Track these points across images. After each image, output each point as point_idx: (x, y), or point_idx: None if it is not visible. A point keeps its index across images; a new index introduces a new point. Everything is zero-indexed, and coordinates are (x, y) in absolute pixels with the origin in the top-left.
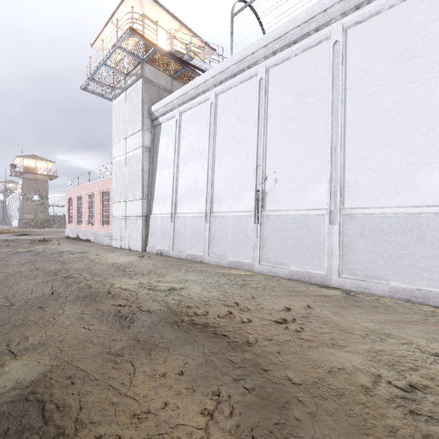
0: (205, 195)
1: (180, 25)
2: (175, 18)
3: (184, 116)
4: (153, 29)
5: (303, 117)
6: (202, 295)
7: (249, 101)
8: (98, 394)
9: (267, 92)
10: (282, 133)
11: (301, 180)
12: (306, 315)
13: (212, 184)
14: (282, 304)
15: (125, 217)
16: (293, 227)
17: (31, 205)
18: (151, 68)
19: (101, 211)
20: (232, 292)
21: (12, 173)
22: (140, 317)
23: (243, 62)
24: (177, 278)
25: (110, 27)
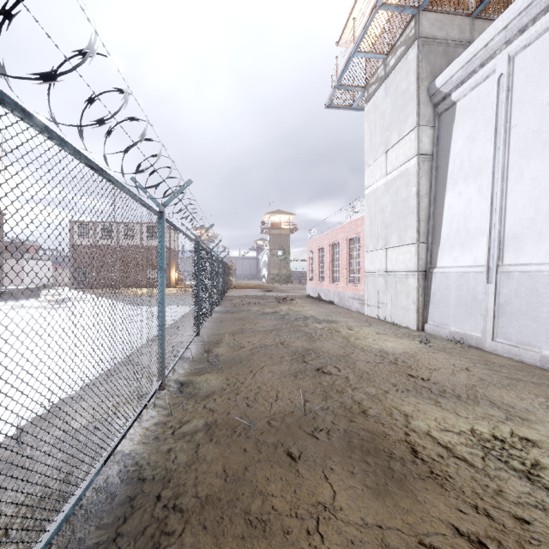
0: None
1: None
2: None
3: (521, 58)
4: None
5: None
6: None
7: None
8: None
9: None
10: None
11: None
12: None
13: None
14: None
15: (385, 273)
16: None
17: (276, 260)
18: (432, 16)
19: (348, 265)
20: None
21: (262, 231)
22: None
23: None
24: None
25: None
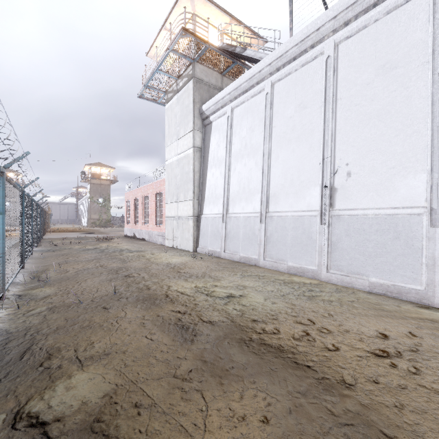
0: (260, 193)
1: (230, 19)
2: (226, 13)
3: (236, 111)
4: (205, 26)
5: (387, 94)
6: (266, 306)
7: (312, 85)
8: (168, 436)
9: (336, 72)
10: (358, 117)
11: (385, 171)
12: (415, 347)
13: (268, 182)
14: (373, 328)
15: (177, 218)
16: (374, 229)
17: (96, 207)
18: (201, 67)
19: (155, 212)
20: (301, 305)
21: (82, 180)
22: (203, 329)
23: (306, 41)
24: (233, 284)
25: (163, 33)
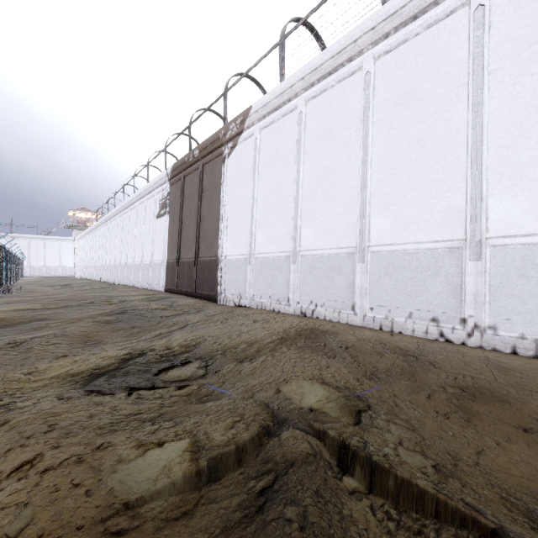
0: None
1: None
2: None
3: None
4: None
5: None
6: None
7: None
8: None
9: None
10: None
11: None
12: None
13: None
14: None
15: None
16: None
17: None
18: None
19: None
20: None
21: None
22: None
23: None
24: None
25: None
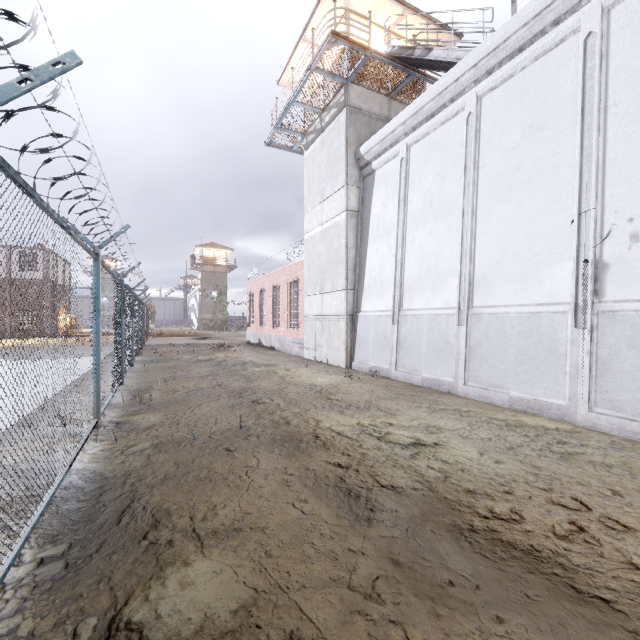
0: (456, 277)
1: (403, 10)
2: (396, 0)
3: (414, 150)
4: (365, 25)
5: None
6: (484, 466)
7: (556, 89)
8: None
9: (604, 59)
10: None
11: None
12: None
13: (472, 258)
14: None
15: (321, 317)
16: None
17: (210, 303)
18: (358, 89)
19: (289, 309)
20: (551, 470)
21: (192, 266)
22: (383, 500)
23: (544, 15)
24: (419, 422)
25: (302, 47)
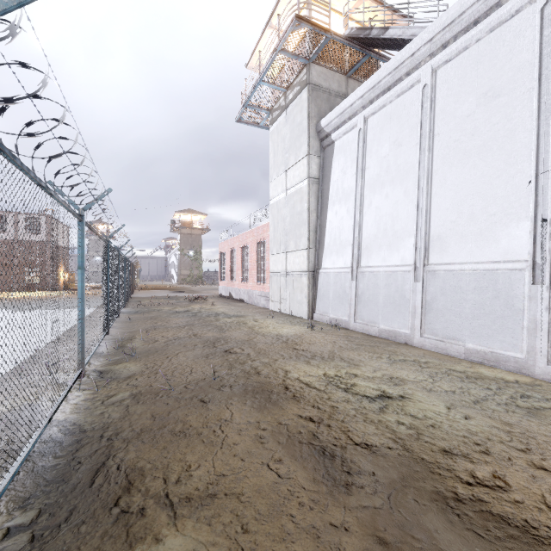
0: (412, 236)
1: None
2: None
3: (371, 121)
4: (325, 9)
5: None
6: (455, 422)
7: (512, 58)
8: None
9: None
10: None
11: None
12: None
13: (427, 219)
14: None
15: (285, 273)
16: None
17: (187, 261)
18: (319, 69)
19: (256, 266)
20: (523, 427)
21: (172, 229)
22: (358, 461)
23: None
24: (382, 374)
25: (268, 33)
